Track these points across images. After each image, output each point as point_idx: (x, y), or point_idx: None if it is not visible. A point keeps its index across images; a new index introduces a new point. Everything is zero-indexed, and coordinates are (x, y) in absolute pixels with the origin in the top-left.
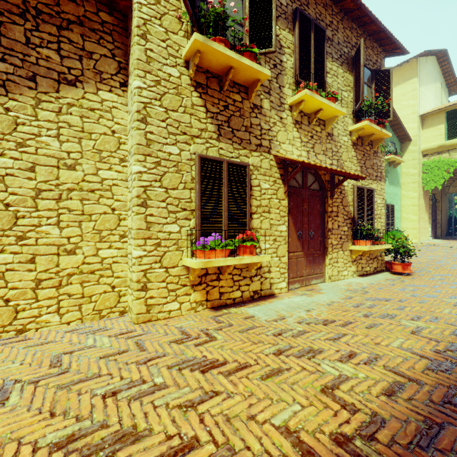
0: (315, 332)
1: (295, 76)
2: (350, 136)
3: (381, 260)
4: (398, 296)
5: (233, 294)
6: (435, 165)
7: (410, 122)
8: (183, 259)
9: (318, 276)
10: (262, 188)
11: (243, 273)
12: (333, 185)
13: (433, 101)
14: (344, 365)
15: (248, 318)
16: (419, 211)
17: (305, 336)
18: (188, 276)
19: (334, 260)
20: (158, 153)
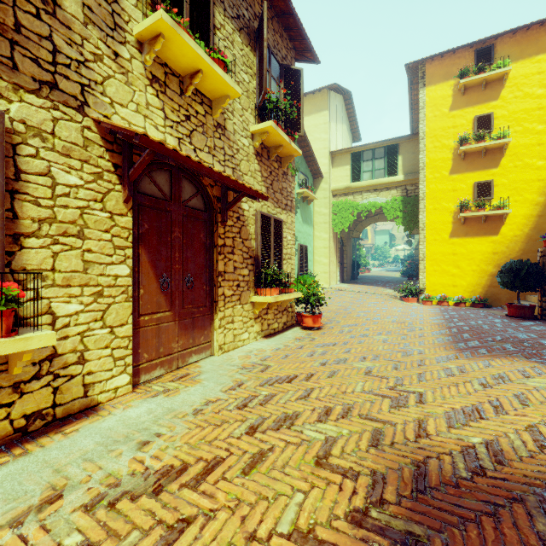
0: (111, 542)
1: None
2: (252, 141)
3: (292, 312)
4: (305, 369)
5: None
6: (343, 206)
7: (322, 157)
8: None
9: (201, 348)
10: (58, 182)
11: None
12: (226, 204)
13: (341, 142)
14: None
15: None
16: (330, 253)
17: None
18: None
19: (228, 320)
20: None
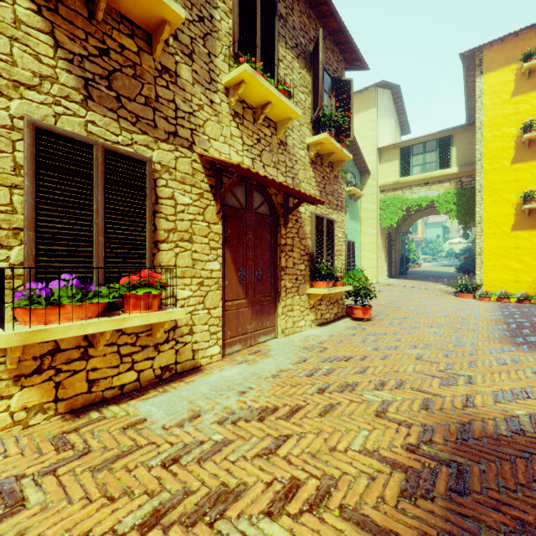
0: (241, 441)
1: (234, 46)
2: (308, 151)
3: (342, 304)
4: (359, 352)
5: (119, 379)
6: (391, 202)
7: (369, 154)
8: None
9: (267, 331)
10: (178, 203)
11: (142, 341)
12: (287, 209)
13: (388, 137)
14: (274, 525)
15: (131, 426)
16: (377, 249)
17: (221, 456)
18: (3, 361)
19: (288, 309)
20: None
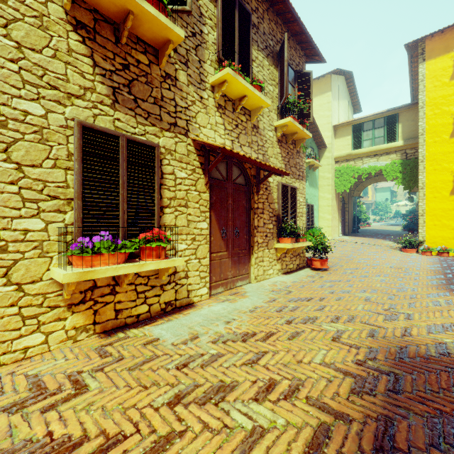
0: (231, 354)
1: (218, 53)
2: (275, 132)
3: (303, 256)
4: (318, 294)
5: (136, 310)
6: (345, 171)
7: (325, 131)
8: (51, 269)
9: (243, 277)
10: (177, 177)
11: (152, 282)
12: (259, 180)
13: (342, 115)
14: (260, 406)
15: (149, 342)
16: (332, 211)
17: (217, 363)
18: (61, 293)
19: (260, 260)
20: (1, 108)
